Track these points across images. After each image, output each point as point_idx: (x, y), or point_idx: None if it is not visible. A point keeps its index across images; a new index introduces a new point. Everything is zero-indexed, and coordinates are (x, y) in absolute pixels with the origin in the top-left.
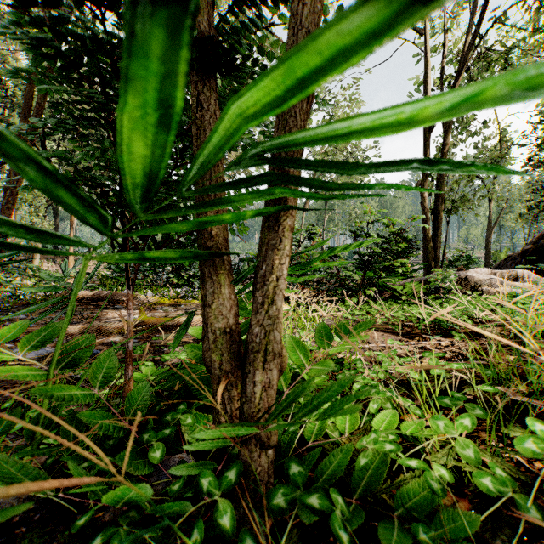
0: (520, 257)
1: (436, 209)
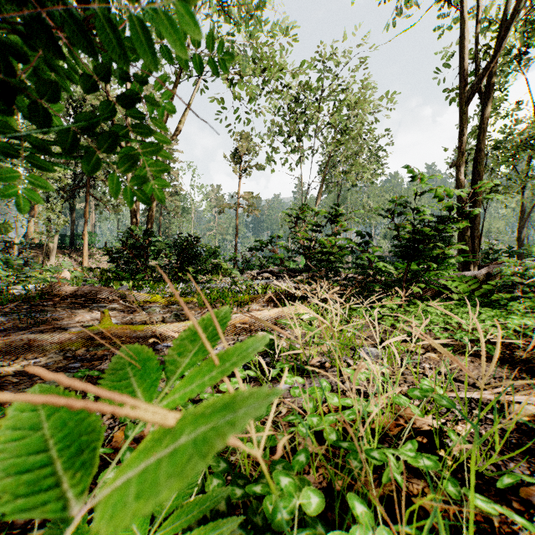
0: None
1: (473, 193)
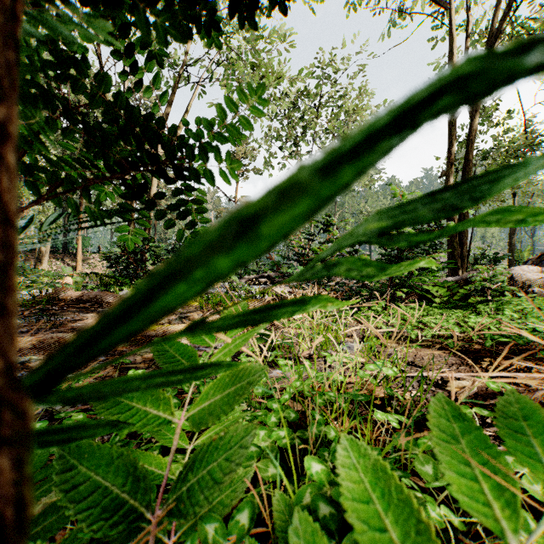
0: None
1: None
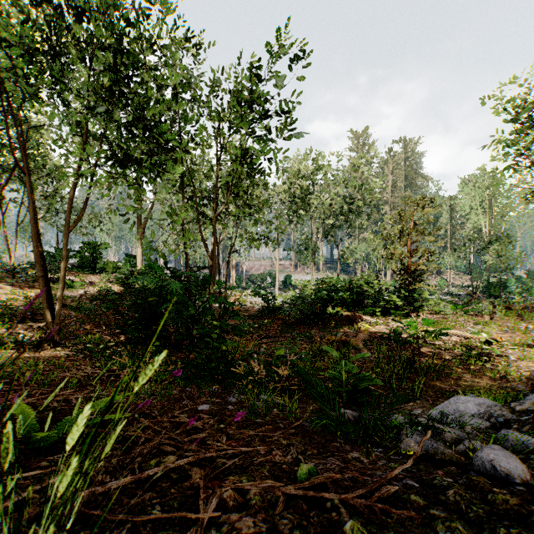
0: None
1: None
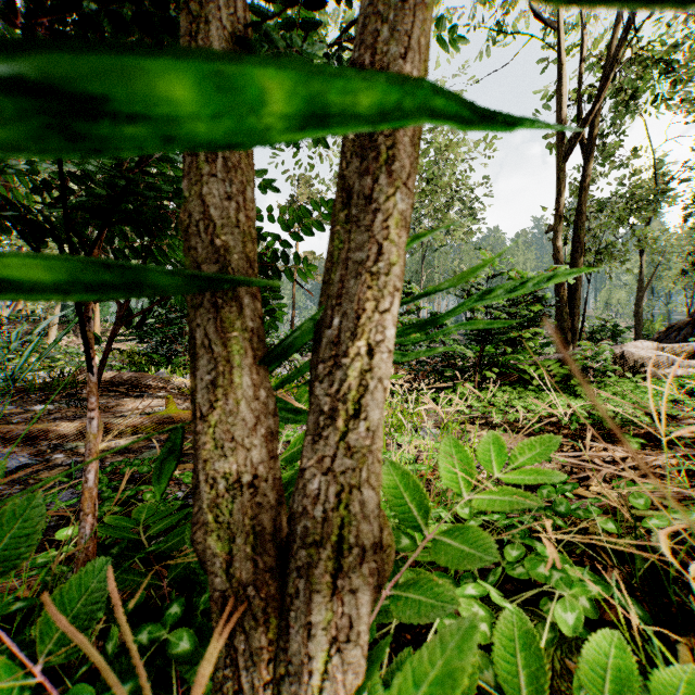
0: (691, 327)
1: (573, 263)
